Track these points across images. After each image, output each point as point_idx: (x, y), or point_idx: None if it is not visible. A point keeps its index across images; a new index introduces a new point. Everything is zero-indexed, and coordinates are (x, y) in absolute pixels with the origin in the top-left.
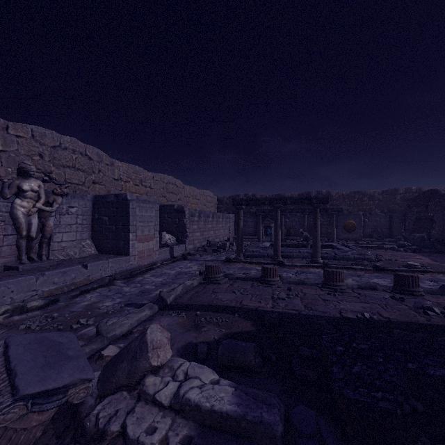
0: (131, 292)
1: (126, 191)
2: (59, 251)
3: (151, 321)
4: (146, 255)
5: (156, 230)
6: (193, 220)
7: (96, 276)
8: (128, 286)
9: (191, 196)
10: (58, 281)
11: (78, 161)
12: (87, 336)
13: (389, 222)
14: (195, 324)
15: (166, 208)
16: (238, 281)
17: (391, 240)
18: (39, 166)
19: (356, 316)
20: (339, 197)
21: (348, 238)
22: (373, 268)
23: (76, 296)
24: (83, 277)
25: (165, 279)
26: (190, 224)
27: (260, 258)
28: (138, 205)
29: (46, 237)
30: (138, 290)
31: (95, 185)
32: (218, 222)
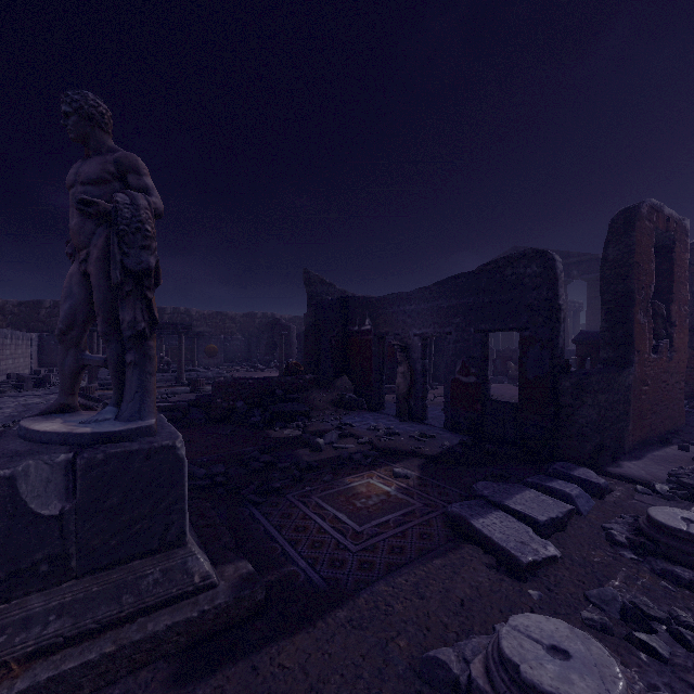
0: None
1: None
2: None
3: None
4: None
5: None
6: None
7: None
8: None
9: None
10: None
11: None
12: None
13: (249, 347)
14: None
15: None
16: None
17: (250, 364)
18: None
19: None
20: (201, 317)
21: (210, 363)
22: None
23: None
24: None
25: (16, 409)
26: None
27: None
28: None
29: None
30: (2, 416)
31: None
32: (18, 346)
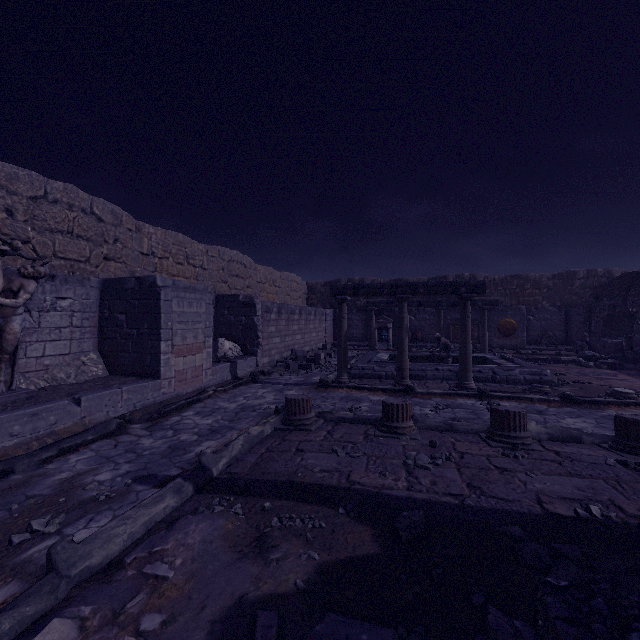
0: (154, 449)
1: (163, 273)
2: (38, 372)
3: (169, 533)
4: (190, 377)
5: (208, 336)
6: (269, 318)
7: (97, 417)
8: (151, 436)
9: (267, 281)
10: (20, 432)
11: (77, 223)
12: (34, 567)
13: (565, 321)
14: (258, 535)
15: (226, 299)
16: (342, 424)
17: (569, 348)
18: (5, 229)
19: (573, 511)
20: (489, 283)
21: (505, 345)
22: (560, 398)
23: (49, 460)
24: (73, 421)
25: (218, 420)
26: (264, 326)
27: (374, 379)
28: (176, 295)
29: (5, 351)
30: (167, 444)
31: (109, 263)
32: (308, 322)
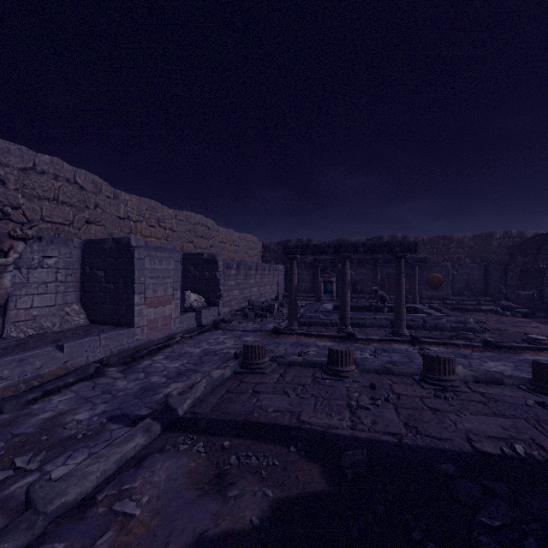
0: (127, 390)
1: (137, 234)
2: (27, 322)
3: (137, 472)
4: (160, 325)
5: (176, 289)
6: (229, 273)
7: (78, 361)
8: (125, 378)
9: (228, 241)
10: (9, 375)
11: (62, 191)
12: (15, 503)
13: (484, 276)
14: (218, 473)
15: (192, 257)
16: (292, 368)
17: (488, 299)
18: None
19: (500, 449)
20: (419, 243)
21: (432, 296)
22: (482, 343)
23: (35, 400)
24: (56, 365)
25: (184, 363)
26: (225, 280)
27: (320, 327)
28: (148, 254)
29: None
30: (139, 386)
31: (90, 226)
32: (263, 276)
